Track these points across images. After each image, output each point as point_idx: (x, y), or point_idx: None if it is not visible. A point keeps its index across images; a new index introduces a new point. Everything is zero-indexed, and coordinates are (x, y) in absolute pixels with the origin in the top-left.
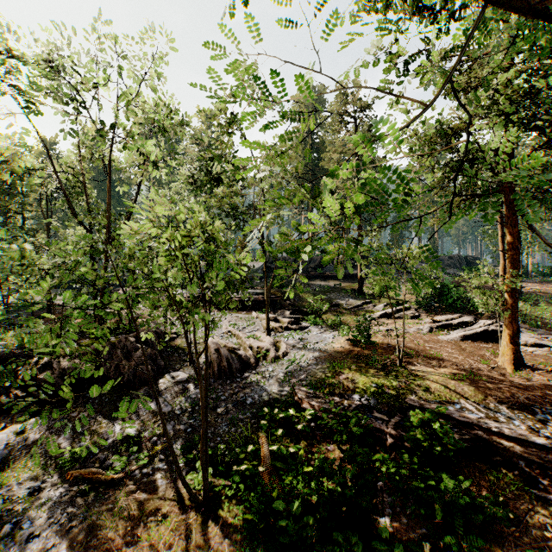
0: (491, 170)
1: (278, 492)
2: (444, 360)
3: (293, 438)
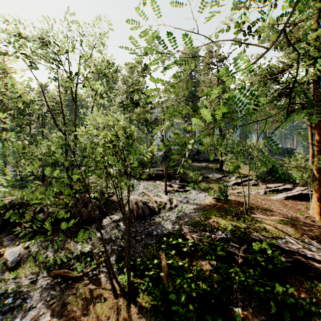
0: (304, 94)
1: (172, 289)
2: (274, 211)
3: (181, 256)
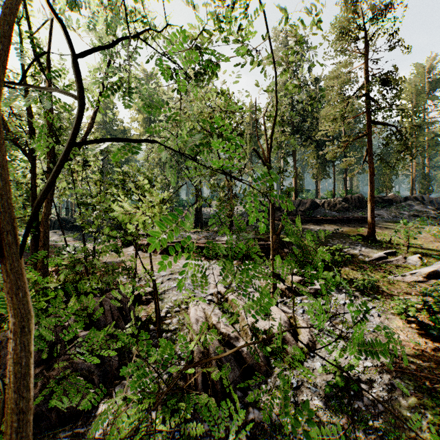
0: None
1: None
2: None
3: None
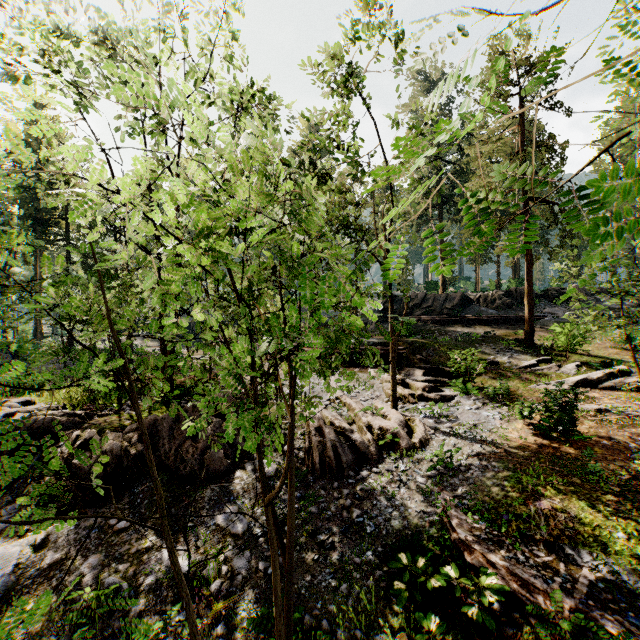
0: None
1: None
2: None
3: (459, 634)
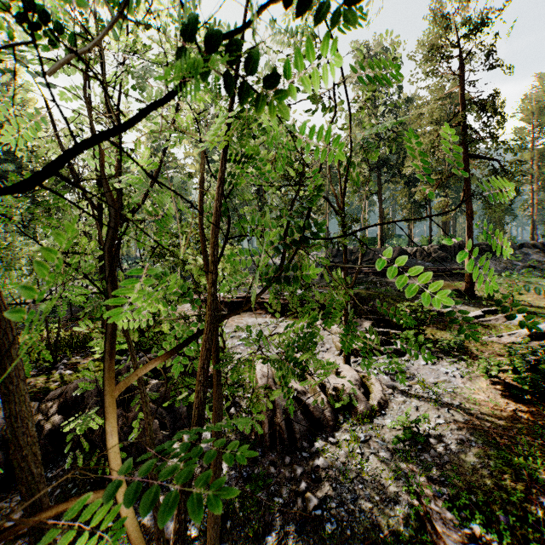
0: None
1: None
2: None
3: None
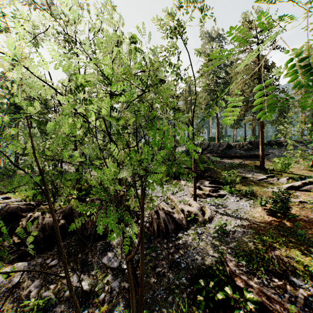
0: None
1: None
2: None
3: None
